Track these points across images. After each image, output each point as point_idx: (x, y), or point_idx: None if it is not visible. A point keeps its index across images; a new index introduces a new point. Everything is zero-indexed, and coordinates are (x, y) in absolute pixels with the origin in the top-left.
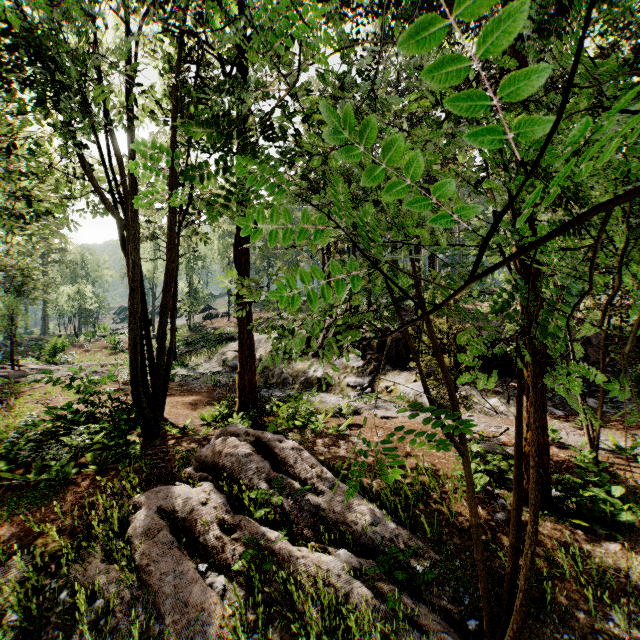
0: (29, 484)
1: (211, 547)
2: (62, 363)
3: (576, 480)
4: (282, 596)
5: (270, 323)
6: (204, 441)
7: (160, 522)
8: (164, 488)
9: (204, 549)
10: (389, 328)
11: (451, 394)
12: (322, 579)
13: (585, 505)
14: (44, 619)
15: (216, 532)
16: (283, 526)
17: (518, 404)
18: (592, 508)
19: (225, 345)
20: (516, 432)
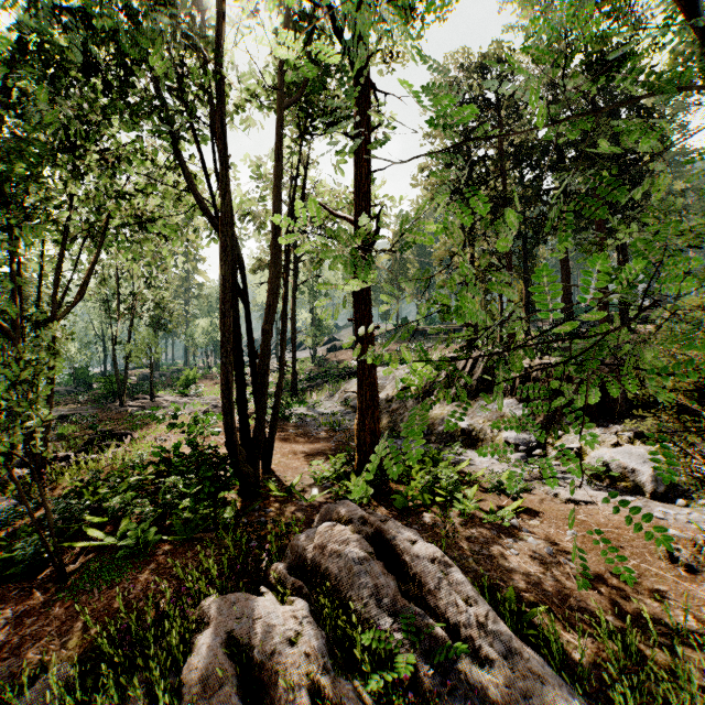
0: (111, 547)
1: None
2: (193, 395)
3: None
4: None
5: (399, 356)
6: (311, 511)
7: (226, 664)
8: (241, 598)
9: None
10: None
11: None
12: None
13: None
14: None
15: None
16: None
17: None
18: None
19: (348, 381)
20: None
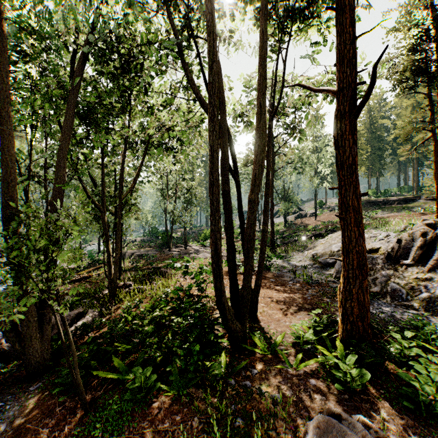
0: (126, 381)
1: None
2: (208, 246)
3: None
4: None
5: None
6: (298, 383)
7: None
8: None
9: None
10: None
11: None
12: None
13: None
14: None
15: None
16: None
17: None
18: None
19: (314, 241)
20: None
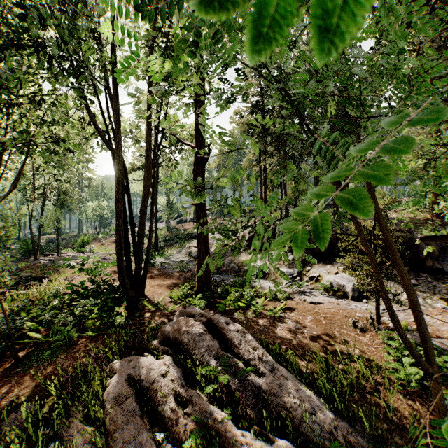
0: (46, 342)
1: (167, 418)
2: (87, 252)
3: None
4: None
5: (222, 226)
6: (170, 315)
7: (128, 389)
8: (134, 358)
9: (161, 419)
10: None
11: (413, 305)
12: None
13: None
14: None
15: (172, 404)
16: (229, 404)
17: None
18: None
19: (190, 241)
20: None
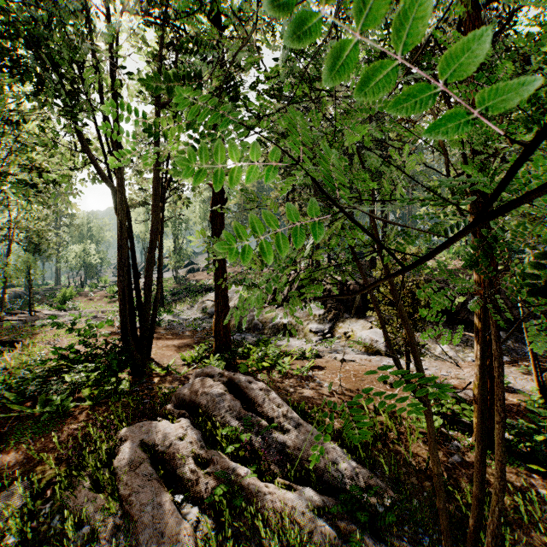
0: (34, 415)
1: (186, 480)
2: (70, 309)
3: (529, 425)
4: (250, 530)
5: (243, 276)
6: (184, 379)
7: (142, 455)
8: (147, 423)
9: (180, 481)
10: (347, 280)
11: (412, 345)
12: (287, 516)
13: (539, 450)
14: (36, 543)
15: (191, 466)
16: (252, 462)
17: (482, 357)
18: (546, 454)
19: (205, 295)
20: (480, 384)
